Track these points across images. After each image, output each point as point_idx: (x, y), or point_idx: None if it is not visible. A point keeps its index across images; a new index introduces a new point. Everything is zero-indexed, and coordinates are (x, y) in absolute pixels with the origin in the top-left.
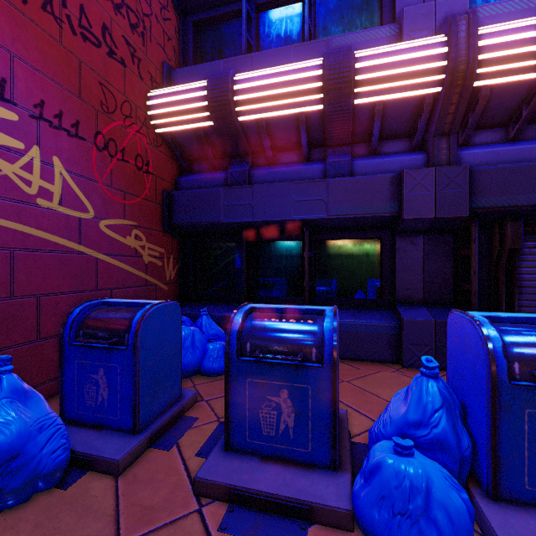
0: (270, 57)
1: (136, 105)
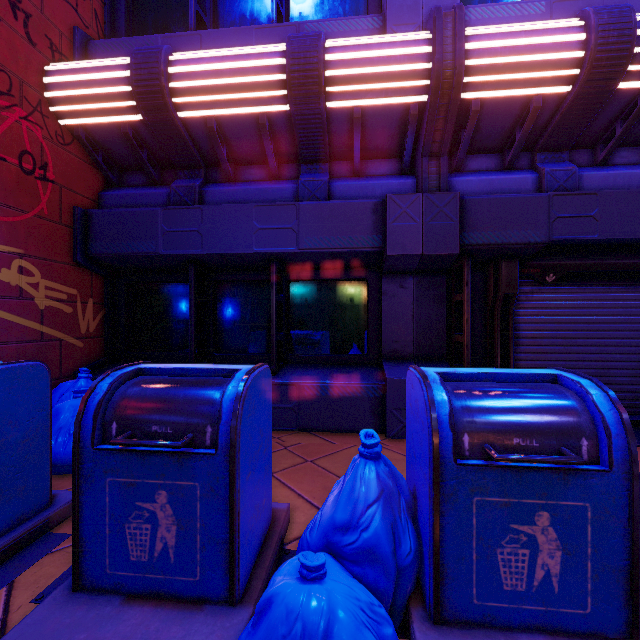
0: (226, 38)
1: (20, 79)
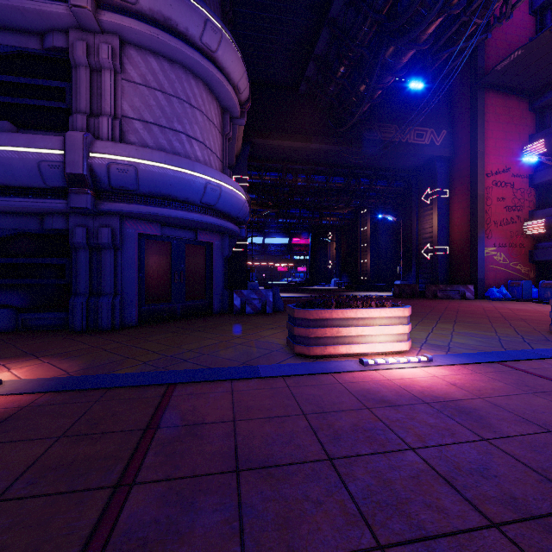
0: None
1: (519, 230)
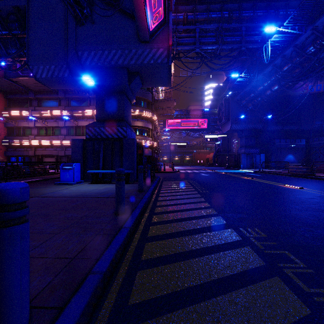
0: (17, 137)
1: None
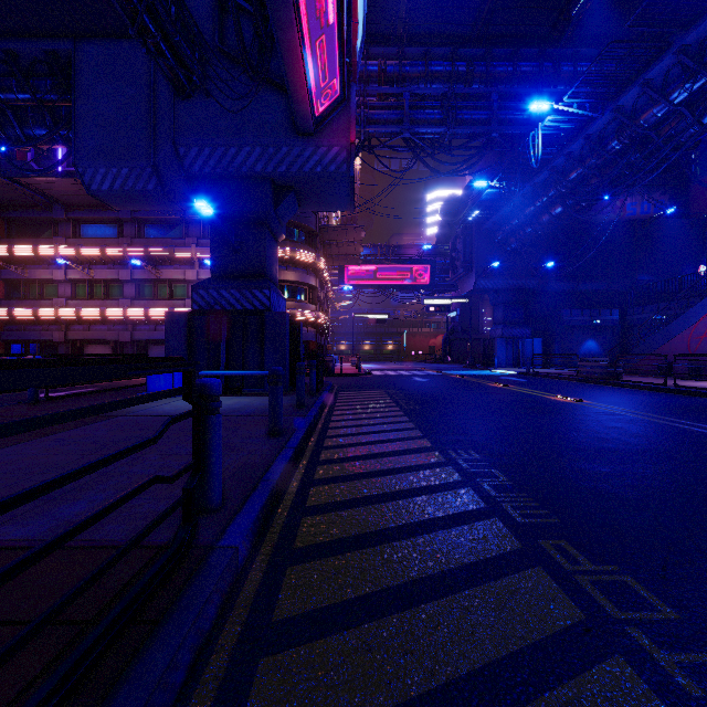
0: (27, 302)
1: None
